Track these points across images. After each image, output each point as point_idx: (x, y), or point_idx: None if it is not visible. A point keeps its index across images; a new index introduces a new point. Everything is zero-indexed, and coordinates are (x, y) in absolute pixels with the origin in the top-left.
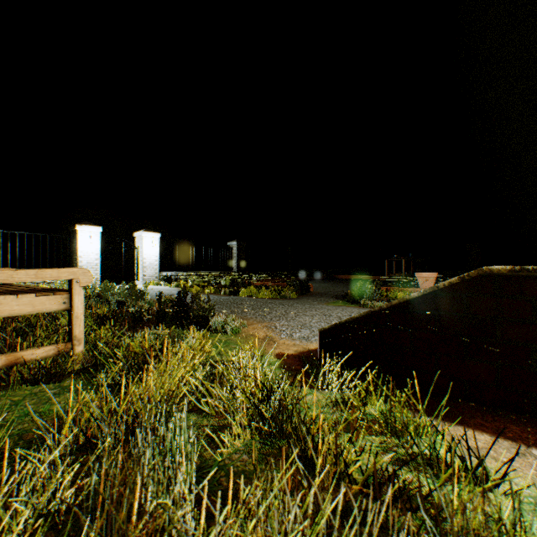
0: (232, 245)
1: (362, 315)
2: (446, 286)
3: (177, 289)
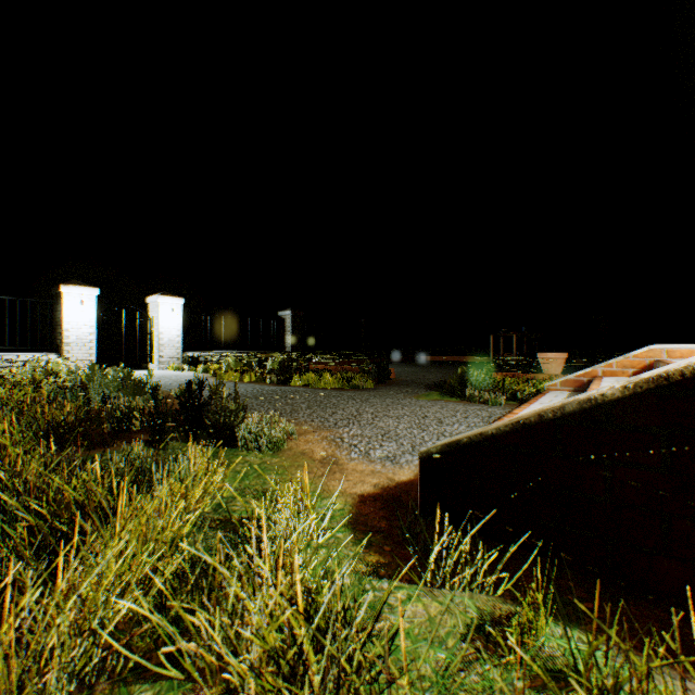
0: (285, 315)
1: (502, 429)
2: (689, 377)
3: (205, 375)
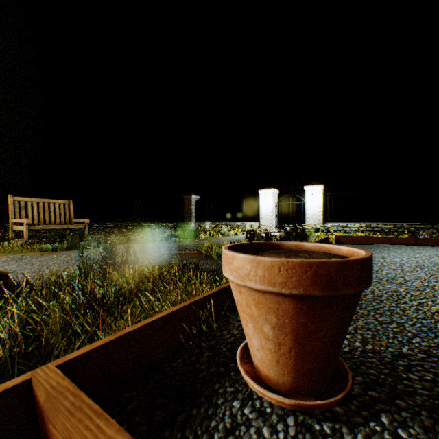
0: None
1: None
2: None
3: None
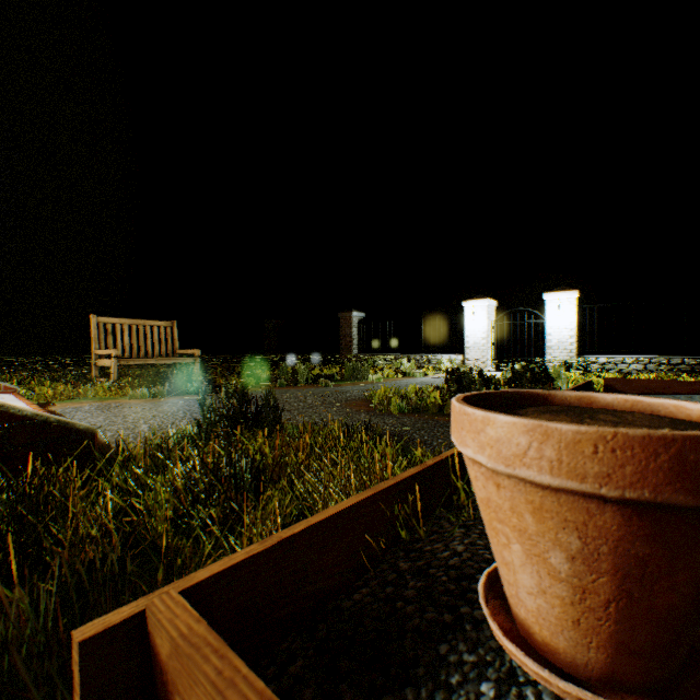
0: None
1: None
2: None
3: None
